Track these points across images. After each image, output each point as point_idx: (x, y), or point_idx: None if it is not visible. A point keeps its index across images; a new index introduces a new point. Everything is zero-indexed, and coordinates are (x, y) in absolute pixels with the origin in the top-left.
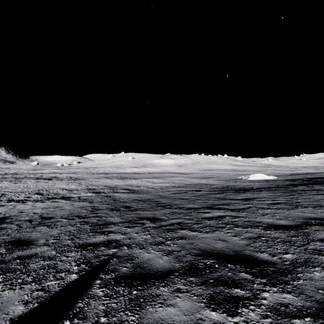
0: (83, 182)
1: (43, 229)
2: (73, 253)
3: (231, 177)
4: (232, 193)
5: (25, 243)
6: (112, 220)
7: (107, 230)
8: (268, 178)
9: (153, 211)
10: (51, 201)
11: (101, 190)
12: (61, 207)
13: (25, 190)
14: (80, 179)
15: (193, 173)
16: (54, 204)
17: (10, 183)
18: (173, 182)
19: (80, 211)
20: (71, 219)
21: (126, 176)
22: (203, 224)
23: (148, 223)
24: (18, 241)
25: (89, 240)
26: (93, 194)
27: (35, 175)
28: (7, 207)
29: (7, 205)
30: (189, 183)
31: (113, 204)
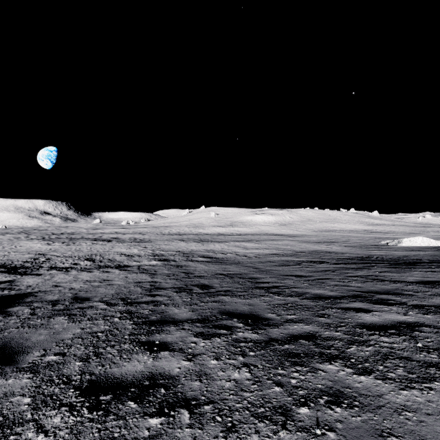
0: (149, 245)
1: (59, 322)
2: (58, 416)
3: (367, 242)
4: (387, 268)
5: (4, 358)
6: (175, 314)
7: (158, 340)
8: (436, 244)
9: (248, 298)
10: (101, 271)
11: (171, 257)
12: (109, 280)
13: (75, 254)
14: (145, 242)
15: (303, 235)
16: (103, 275)
17: (62, 245)
18: (275, 248)
19: (132, 289)
20: (112, 304)
21: (207, 239)
22: (373, 347)
23: (241, 327)
24: (1, 349)
25: (114, 368)
26: (159, 262)
27: (93, 236)
28: (43, 277)
29: (44, 275)
30: (300, 249)
31: (184, 280)
